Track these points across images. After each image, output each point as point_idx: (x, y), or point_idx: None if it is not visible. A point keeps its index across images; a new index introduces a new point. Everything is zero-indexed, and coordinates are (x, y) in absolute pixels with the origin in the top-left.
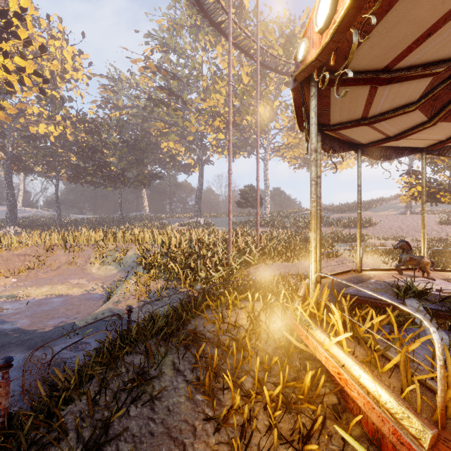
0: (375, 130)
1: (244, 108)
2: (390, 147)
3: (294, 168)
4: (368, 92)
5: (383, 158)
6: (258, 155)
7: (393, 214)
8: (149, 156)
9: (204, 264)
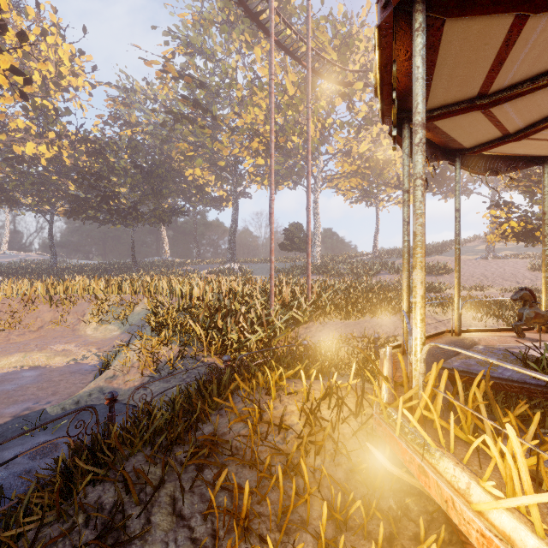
0: (490, 122)
1: (290, 125)
2: (499, 157)
3: (350, 203)
4: (506, 35)
5: (489, 172)
6: (309, 177)
7: (472, 259)
8: (169, 186)
9: (235, 323)
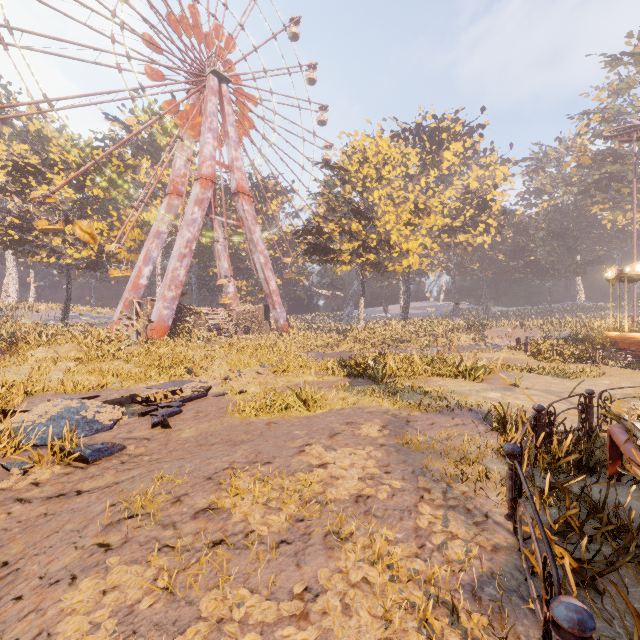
0: None
1: None
2: None
3: None
4: None
5: None
6: None
7: None
8: (583, 243)
9: None
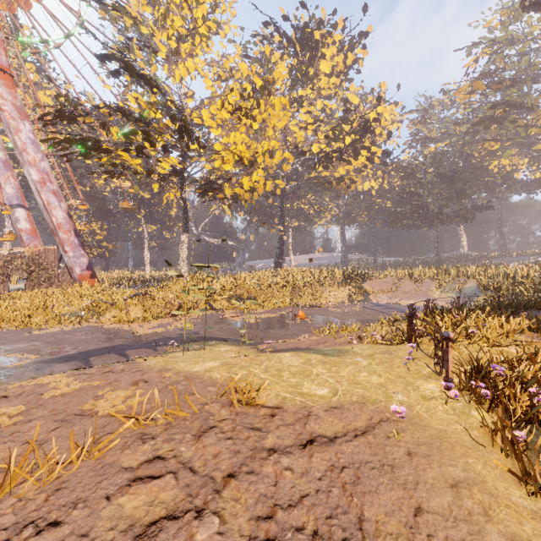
0: None
1: None
2: None
3: None
4: None
5: None
6: None
7: None
8: (472, 186)
9: None
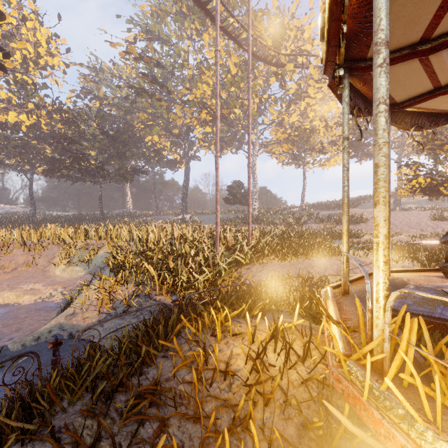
0: (425, 73)
1: (232, 99)
2: (423, 113)
3: (282, 164)
4: None
5: (414, 128)
6: (249, 138)
7: None
8: (131, 149)
9: (185, 264)
